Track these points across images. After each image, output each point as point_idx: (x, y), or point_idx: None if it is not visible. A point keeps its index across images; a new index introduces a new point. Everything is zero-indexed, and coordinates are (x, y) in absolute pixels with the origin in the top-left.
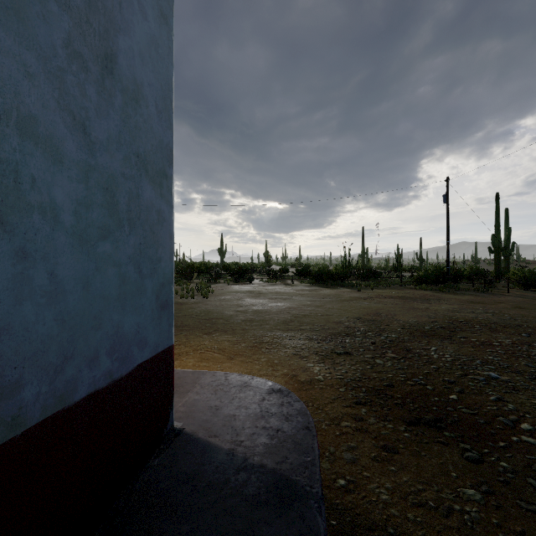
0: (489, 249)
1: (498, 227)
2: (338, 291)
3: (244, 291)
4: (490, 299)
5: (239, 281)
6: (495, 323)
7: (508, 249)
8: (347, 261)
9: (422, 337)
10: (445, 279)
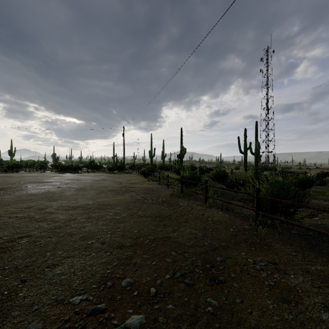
0: (149, 156)
1: (152, 147)
2: (62, 174)
3: (2, 176)
4: (121, 175)
5: (7, 172)
6: (78, 180)
7: (164, 156)
8: (92, 160)
9: (38, 183)
10: (122, 168)
